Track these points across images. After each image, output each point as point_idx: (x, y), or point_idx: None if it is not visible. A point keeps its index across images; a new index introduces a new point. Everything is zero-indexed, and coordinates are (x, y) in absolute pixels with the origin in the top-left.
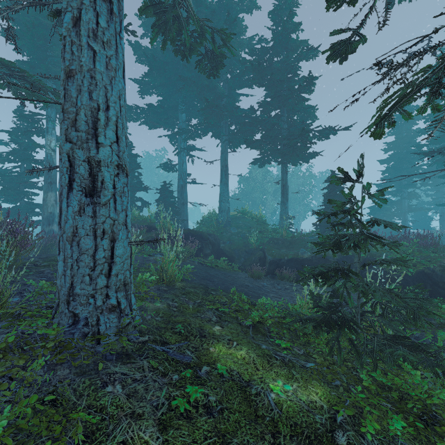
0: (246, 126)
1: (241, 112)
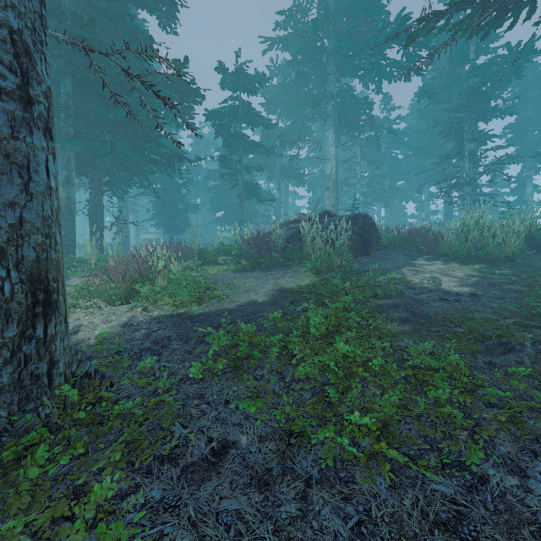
0: None
1: None
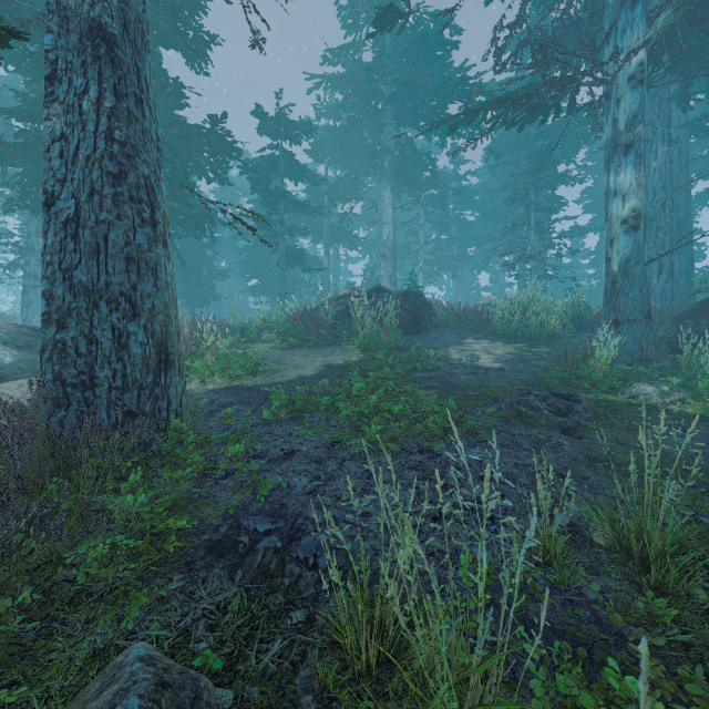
0: None
1: None
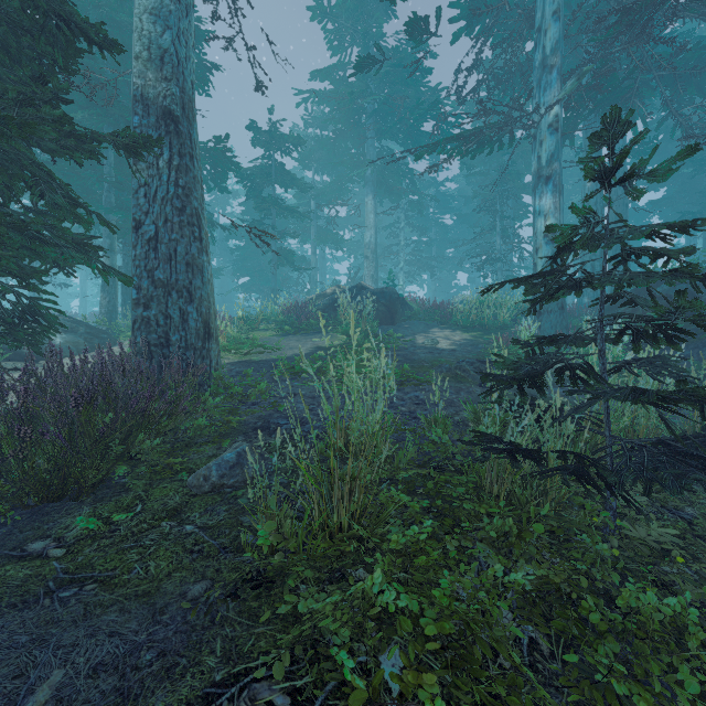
0: (700, 201)
1: (702, 186)
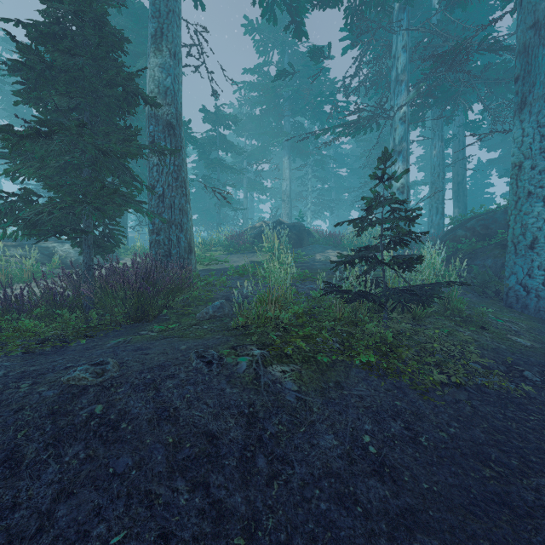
0: None
1: None
